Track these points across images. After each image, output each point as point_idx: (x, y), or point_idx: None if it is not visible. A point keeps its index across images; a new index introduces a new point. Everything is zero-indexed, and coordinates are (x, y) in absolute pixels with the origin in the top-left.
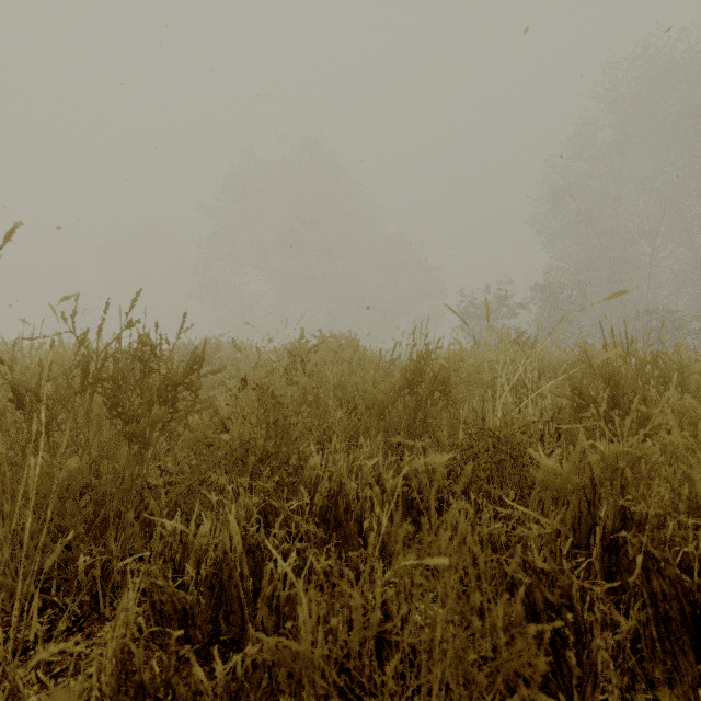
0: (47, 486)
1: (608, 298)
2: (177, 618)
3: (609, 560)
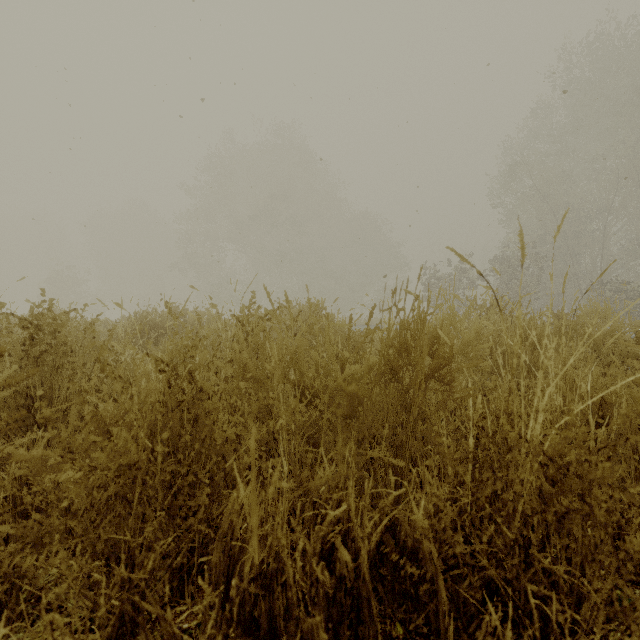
0: None
1: None
2: None
3: None
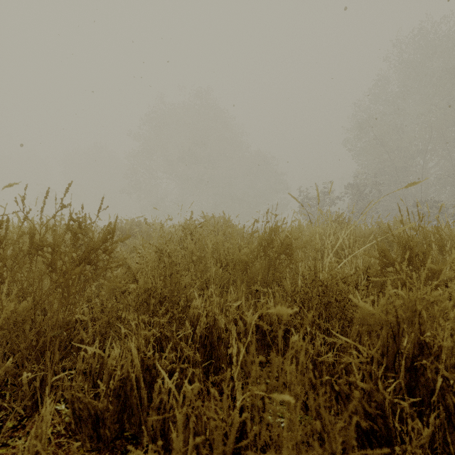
0: (2, 322)
1: (405, 187)
2: (91, 420)
3: (410, 378)
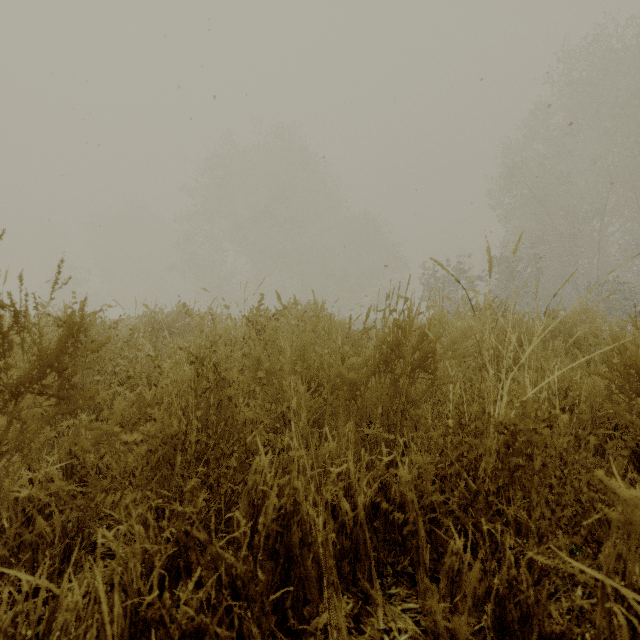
0: None
1: None
2: None
3: None
